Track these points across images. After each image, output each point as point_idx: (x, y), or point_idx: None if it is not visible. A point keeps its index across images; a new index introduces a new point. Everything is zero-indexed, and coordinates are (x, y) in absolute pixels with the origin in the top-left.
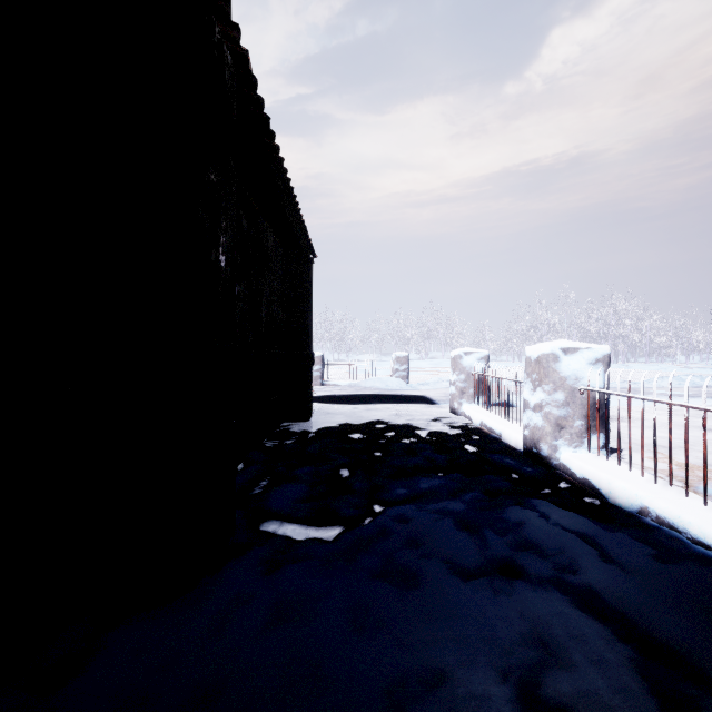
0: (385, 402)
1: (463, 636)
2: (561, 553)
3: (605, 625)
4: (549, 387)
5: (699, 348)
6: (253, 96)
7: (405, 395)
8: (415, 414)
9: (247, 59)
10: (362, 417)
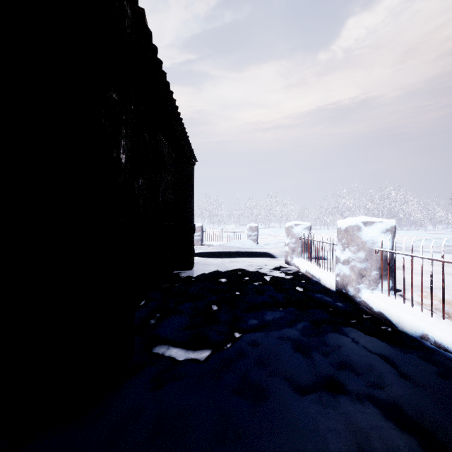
0: (242, 256)
1: (302, 449)
2: (370, 372)
3: (411, 436)
4: (354, 248)
5: (441, 221)
6: (149, 45)
7: (255, 252)
8: (262, 265)
9: (144, 16)
10: (227, 267)
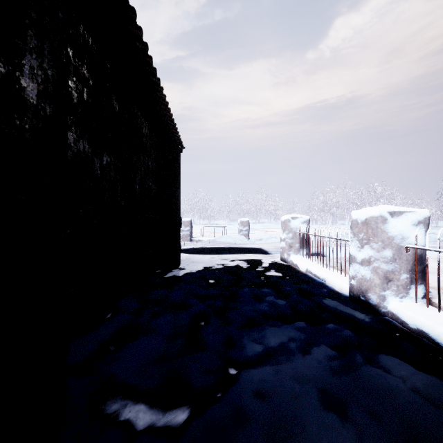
0: (234, 253)
1: None
2: None
3: None
4: (377, 245)
5: None
6: None
7: (247, 248)
8: (256, 262)
9: None
10: (217, 265)
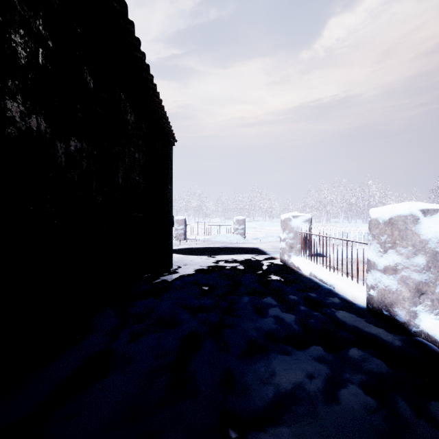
0: (230, 253)
1: None
2: None
3: None
4: (407, 250)
5: None
6: None
7: (244, 247)
8: (254, 264)
9: None
10: (212, 268)
